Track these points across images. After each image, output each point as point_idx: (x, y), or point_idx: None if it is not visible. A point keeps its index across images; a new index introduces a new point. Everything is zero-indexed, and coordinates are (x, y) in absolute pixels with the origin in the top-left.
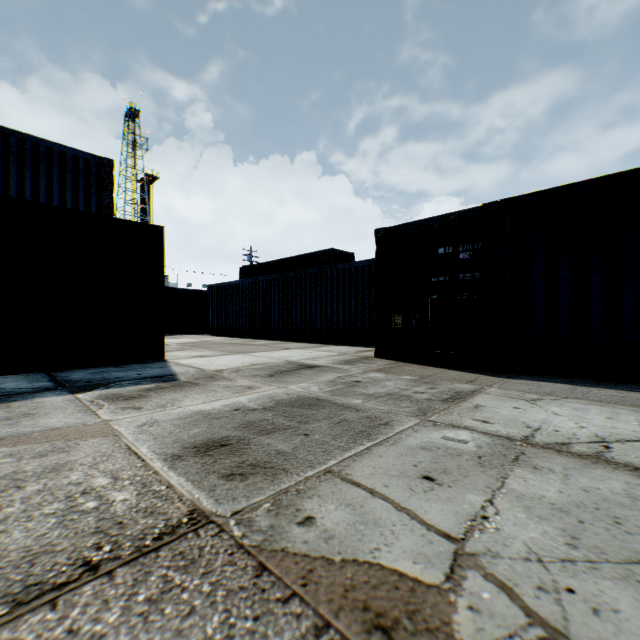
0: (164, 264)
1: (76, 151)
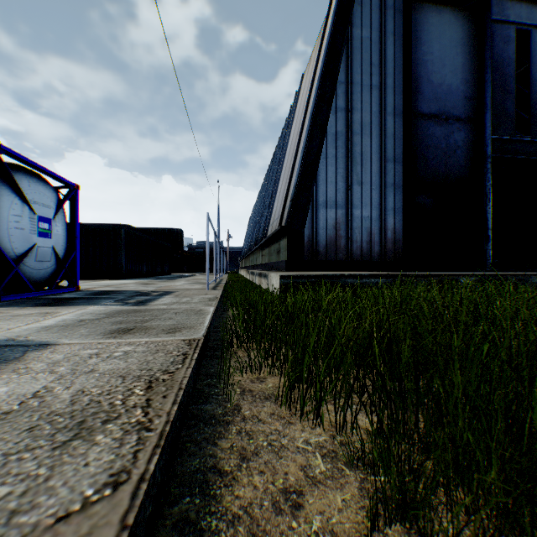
0: None
1: None
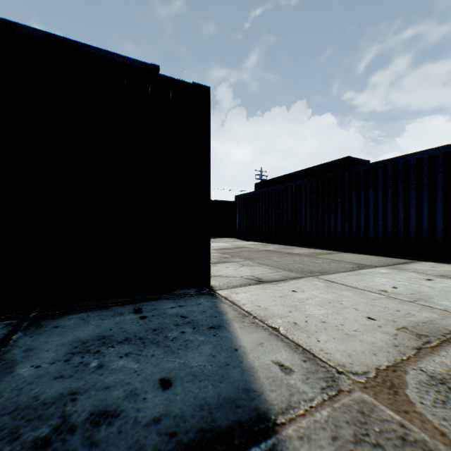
0: (209, 143)
1: (125, 59)
